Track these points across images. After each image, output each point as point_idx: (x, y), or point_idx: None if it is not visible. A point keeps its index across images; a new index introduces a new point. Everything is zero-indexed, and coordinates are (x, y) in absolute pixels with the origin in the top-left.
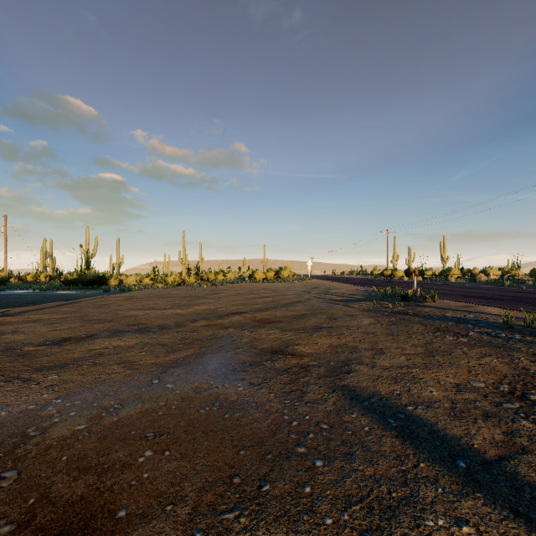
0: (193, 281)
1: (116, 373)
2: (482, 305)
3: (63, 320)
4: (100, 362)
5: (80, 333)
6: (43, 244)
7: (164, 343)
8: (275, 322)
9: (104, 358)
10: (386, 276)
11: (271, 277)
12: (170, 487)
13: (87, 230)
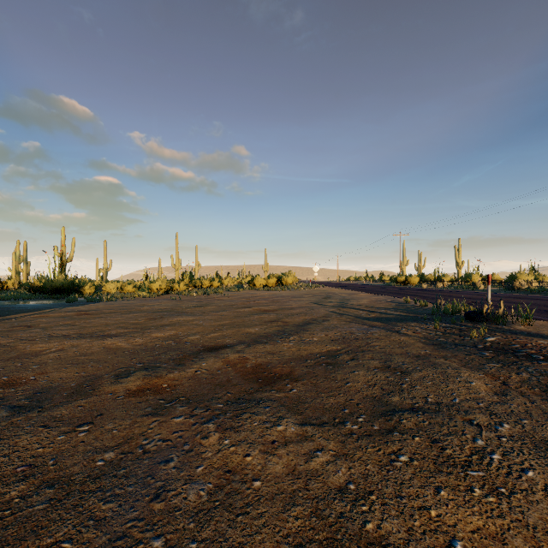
0: (183, 289)
1: None
2: None
3: None
4: None
5: None
6: (17, 246)
7: None
8: (282, 377)
9: None
10: (400, 283)
11: (273, 284)
12: None
13: (63, 230)
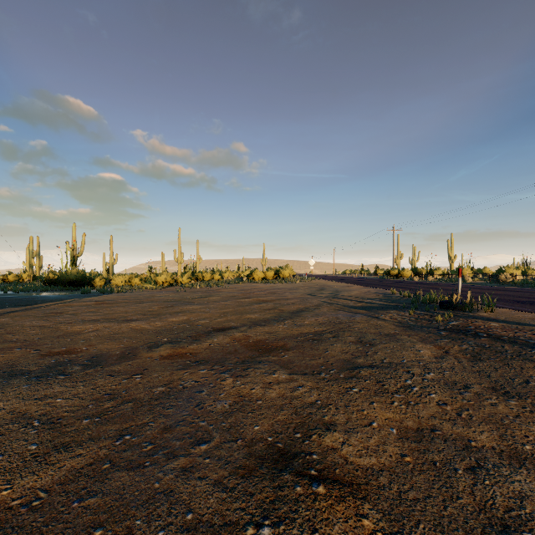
0: (186, 282)
1: None
2: None
3: None
4: None
5: None
6: (30, 241)
7: (56, 415)
8: (277, 348)
9: None
10: (393, 276)
11: (271, 277)
12: None
13: (74, 227)
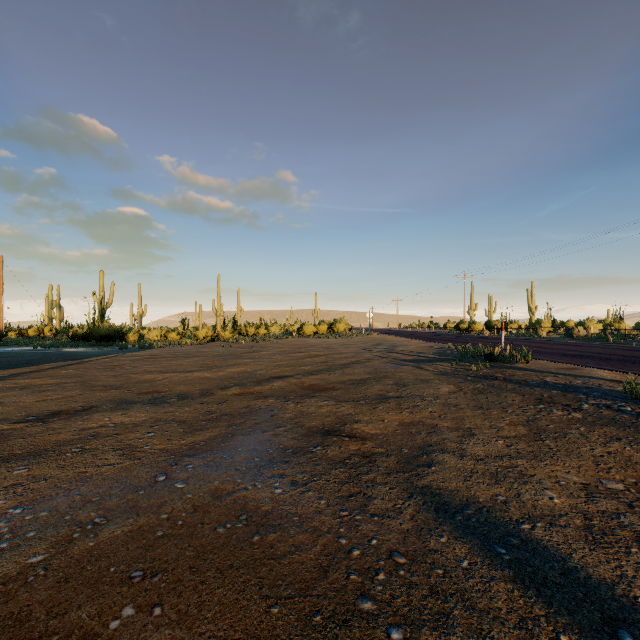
0: (229, 336)
1: (109, 464)
2: (590, 367)
3: (58, 386)
4: (92, 447)
5: (76, 405)
6: (49, 291)
7: (182, 419)
8: (327, 389)
9: (97, 442)
10: (462, 330)
11: (324, 331)
12: None
13: (101, 274)
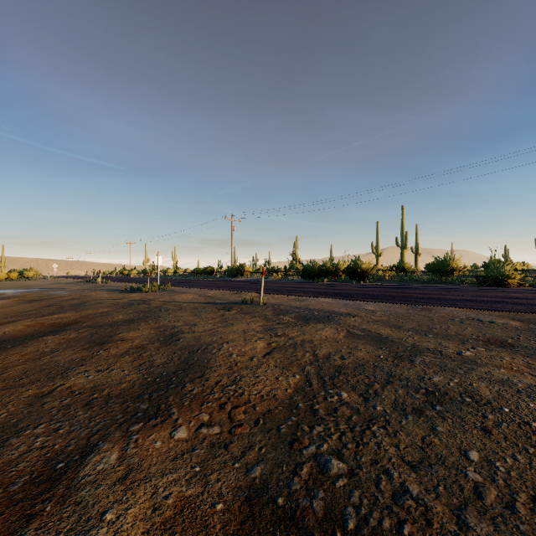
0: None
1: None
2: None
3: None
4: None
5: None
6: None
7: None
8: (23, 287)
9: None
10: (126, 275)
11: (15, 277)
12: (12, 291)
13: None
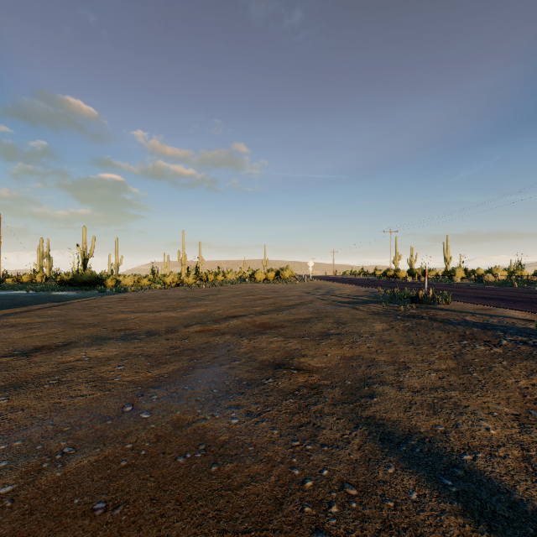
0: (191, 282)
1: (82, 395)
2: (502, 307)
3: (44, 324)
4: (67, 379)
5: (57, 341)
6: (40, 244)
7: (149, 354)
8: (276, 326)
9: (73, 375)
10: (389, 277)
11: (272, 278)
12: None
13: (84, 230)
